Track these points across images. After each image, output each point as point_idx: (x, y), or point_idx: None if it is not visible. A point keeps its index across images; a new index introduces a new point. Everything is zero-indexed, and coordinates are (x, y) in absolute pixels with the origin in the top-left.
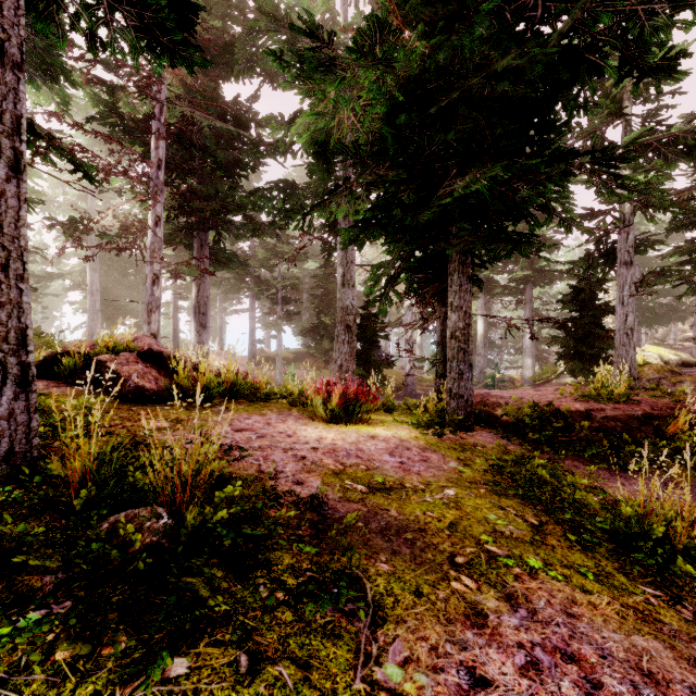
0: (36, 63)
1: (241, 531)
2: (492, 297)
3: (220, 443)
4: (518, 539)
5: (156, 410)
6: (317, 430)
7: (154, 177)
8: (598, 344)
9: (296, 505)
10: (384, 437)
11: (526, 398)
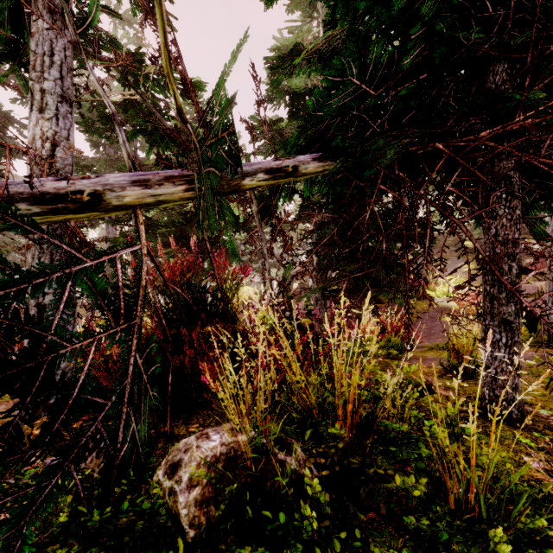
0: None
1: None
2: None
3: None
4: None
5: None
6: None
7: None
8: None
9: None
10: None
11: None
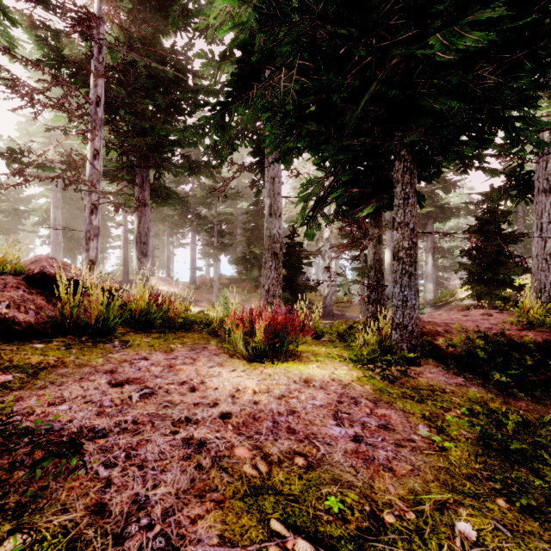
0: None
1: None
2: None
3: (67, 419)
4: None
5: (16, 352)
6: (234, 375)
7: (93, 113)
8: (504, 270)
9: None
10: (321, 383)
11: (463, 325)
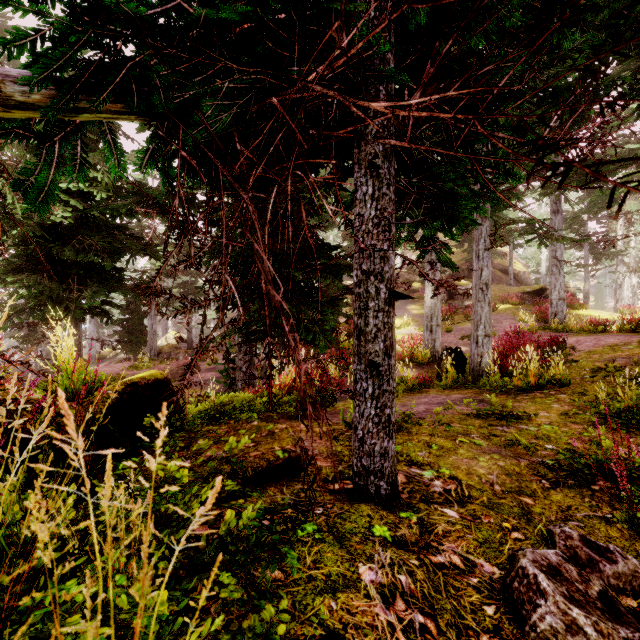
0: None
1: None
2: None
3: None
4: None
5: None
6: None
7: None
8: (141, 335)
9: None
10: None
11: (106, 372)
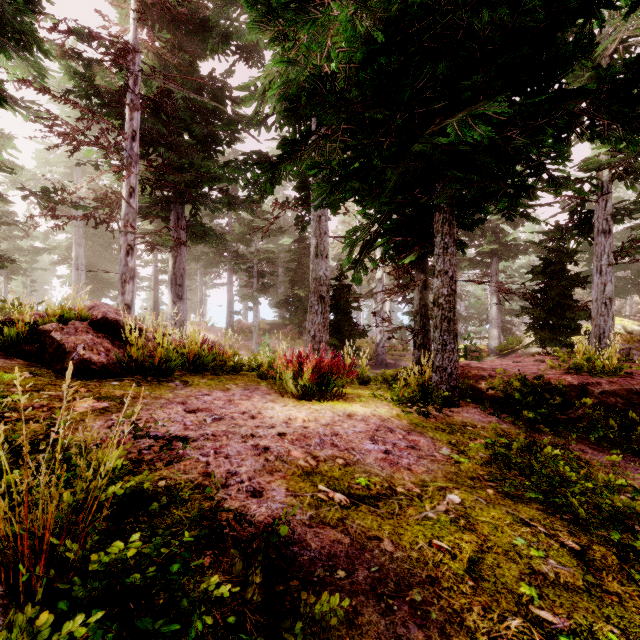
0: (8, 32)
1: (134, 626)
2: (459, 270)
3: (163, 430)
4: (568, 587)
5: (99, 387)
6: (286, 409)
7: (129, 148)
8: (569, 314)
9: (241, 551)
10: (362, 417)
11: (509, 370)
